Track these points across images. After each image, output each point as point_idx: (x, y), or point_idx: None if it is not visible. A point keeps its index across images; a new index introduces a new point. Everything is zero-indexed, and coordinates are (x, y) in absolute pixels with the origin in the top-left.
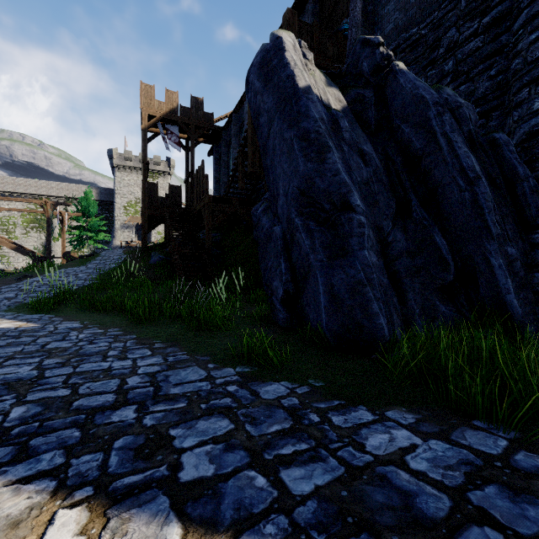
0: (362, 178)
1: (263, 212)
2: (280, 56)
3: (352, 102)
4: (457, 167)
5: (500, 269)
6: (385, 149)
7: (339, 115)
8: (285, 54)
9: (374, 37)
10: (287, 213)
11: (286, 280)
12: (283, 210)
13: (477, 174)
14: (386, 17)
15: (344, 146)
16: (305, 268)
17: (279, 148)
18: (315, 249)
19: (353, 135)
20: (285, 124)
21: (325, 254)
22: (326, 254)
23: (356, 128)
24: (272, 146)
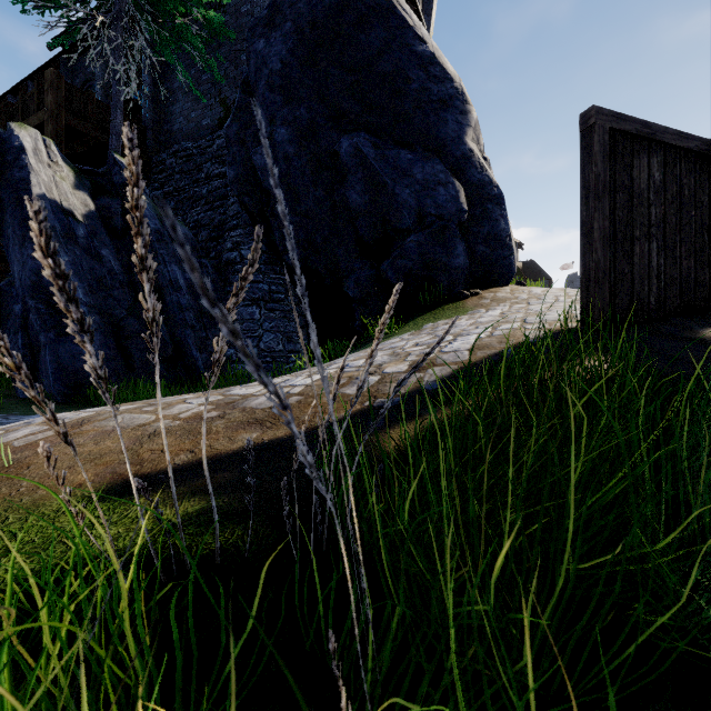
0: (95, 276)
1: (6, 287)
2: (16, 155)
3: (102, 207)
4: (169, 279)
5: (194, 346)
6: (129, 253)
7: (76, 224)
8: (22, 155)
9: (121, 161)
10: (23, 296)
11: (24, 354)
12: (19, 293)
13: (180, 286)
14: (174, 115)
15: (78, 250)
16: (38, 343)
17: (12, 238)
18: (44, 329)
19: (94, 239)
20: (17, 221)
21: (53, 333)
22: (54, 333)
23: (100, 233)
24: (7, 232)
